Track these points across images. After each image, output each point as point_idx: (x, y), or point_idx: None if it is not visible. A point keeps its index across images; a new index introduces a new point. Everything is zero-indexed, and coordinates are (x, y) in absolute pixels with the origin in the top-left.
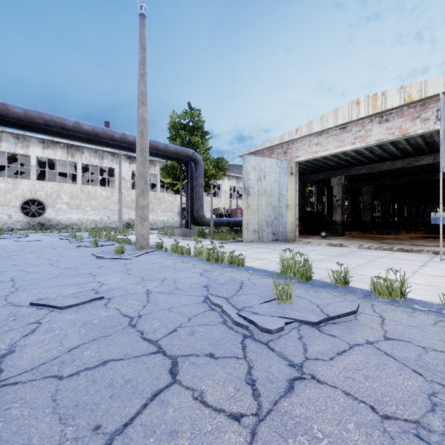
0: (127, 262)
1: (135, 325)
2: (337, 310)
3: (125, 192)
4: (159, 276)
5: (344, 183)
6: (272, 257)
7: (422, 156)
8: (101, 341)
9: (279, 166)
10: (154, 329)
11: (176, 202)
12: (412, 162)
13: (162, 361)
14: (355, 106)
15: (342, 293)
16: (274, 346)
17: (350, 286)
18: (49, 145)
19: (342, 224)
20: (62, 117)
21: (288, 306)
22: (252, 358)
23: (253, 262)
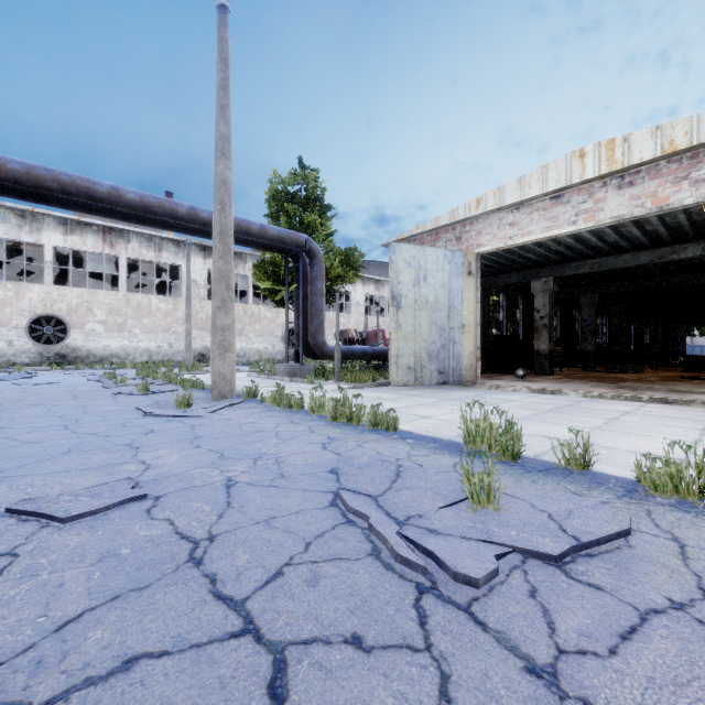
0: (196, 423)
1: (202, 561)
2: (592, 527)
3: (197, 305)
4: (250, 450)
5: (553, 289)
6: (442, 413)
7: (683, 245)
8: (130, 601)
9: (450, 261)
10: (237, 570)
11: (279, 321)
12: (667, 254)
13: (252, 658)
14: (578, 160)
15: (584, 486)
16: (485, 616)
17: (594, 470)
18: (73, 228)
19: (550, 357)
20: (89, 179)
21: (492, 515)
22: (443, 650)
23: (411, 423)
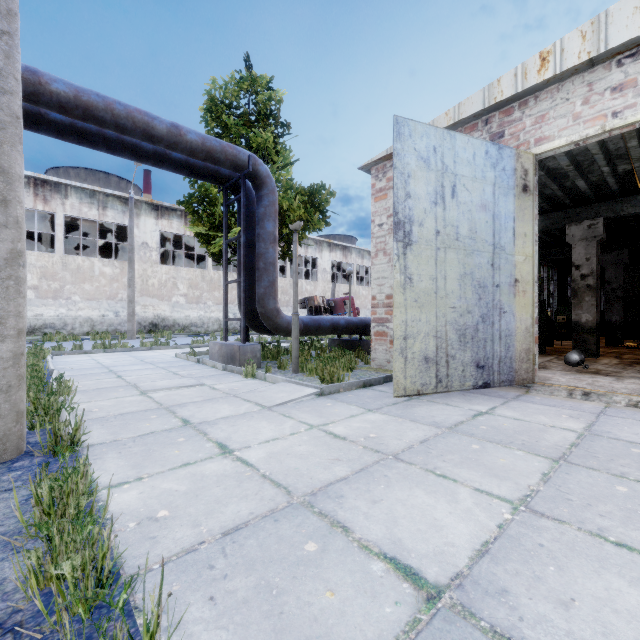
0: None
1: None
2: None
3: (148, 270)
4: None
5: (603, 235)
6: None
7: None
8: None
9: (494, 163)
10: None
11: None
12: None
13: None
14: None
15: None
16: None
17: None
18: None
19: (596, 331)
20: None
21: None
22: None
23: None
